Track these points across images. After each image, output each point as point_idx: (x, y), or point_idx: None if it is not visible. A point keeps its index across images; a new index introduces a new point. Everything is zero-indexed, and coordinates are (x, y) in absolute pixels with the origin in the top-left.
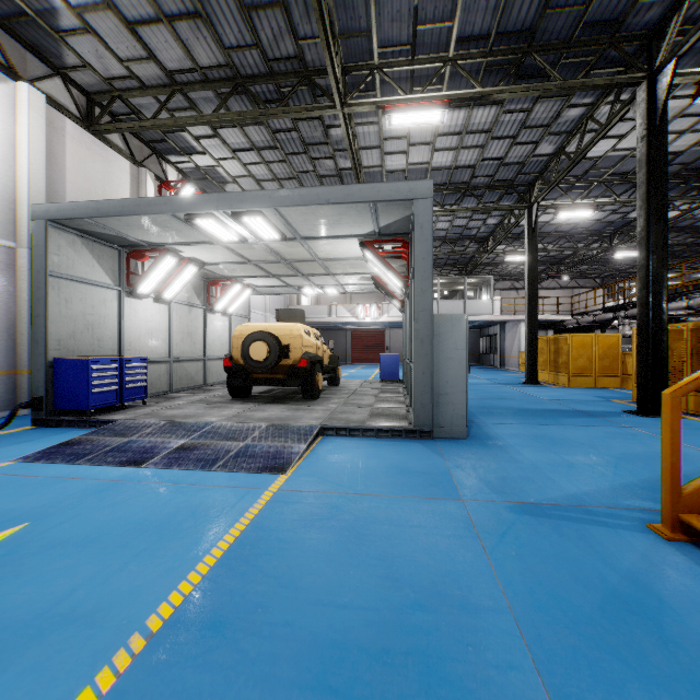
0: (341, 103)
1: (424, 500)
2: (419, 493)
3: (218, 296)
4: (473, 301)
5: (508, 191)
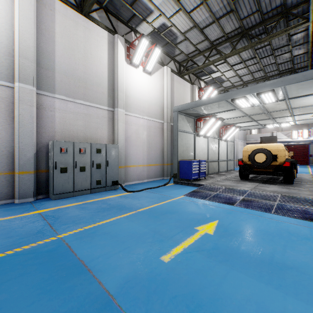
0: (312, 17)
1: None
2: None
3: (222, 133)
4: None
5: None
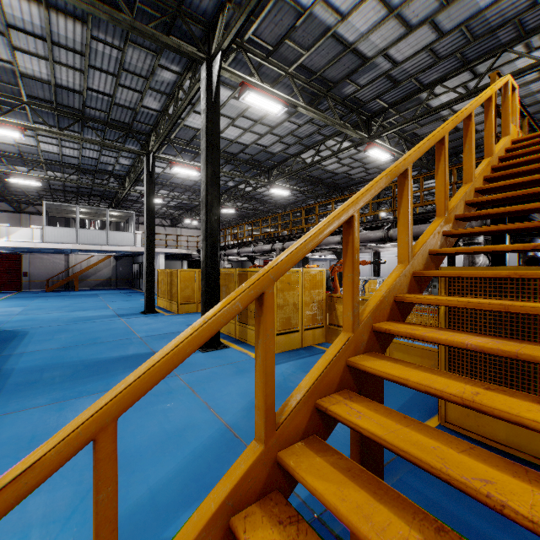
0: None
1: None
2: None
3: None
4: (115, 232)
5: (130, 135)
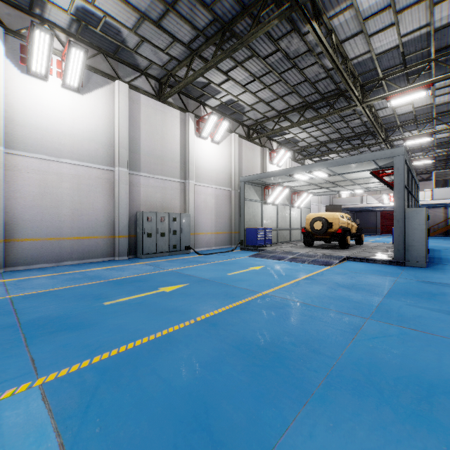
0: (360, 103)
1: (381, 276)
2: (380, 275)
3: (295, 199)
4: None
5: None
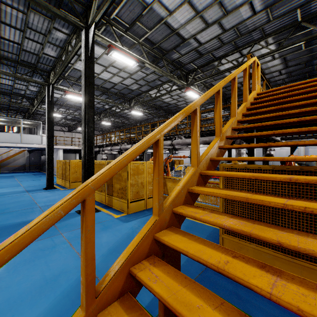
0: None
1: None
2: None
3: None
4: (27, 135)
5: (36, 72)
